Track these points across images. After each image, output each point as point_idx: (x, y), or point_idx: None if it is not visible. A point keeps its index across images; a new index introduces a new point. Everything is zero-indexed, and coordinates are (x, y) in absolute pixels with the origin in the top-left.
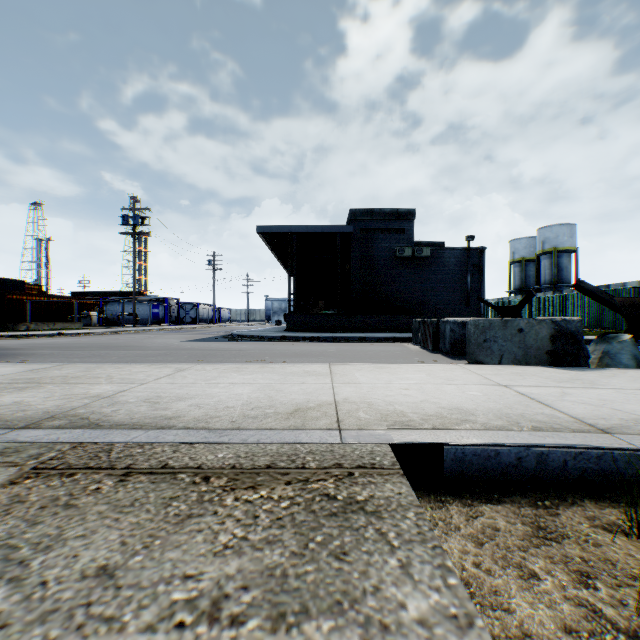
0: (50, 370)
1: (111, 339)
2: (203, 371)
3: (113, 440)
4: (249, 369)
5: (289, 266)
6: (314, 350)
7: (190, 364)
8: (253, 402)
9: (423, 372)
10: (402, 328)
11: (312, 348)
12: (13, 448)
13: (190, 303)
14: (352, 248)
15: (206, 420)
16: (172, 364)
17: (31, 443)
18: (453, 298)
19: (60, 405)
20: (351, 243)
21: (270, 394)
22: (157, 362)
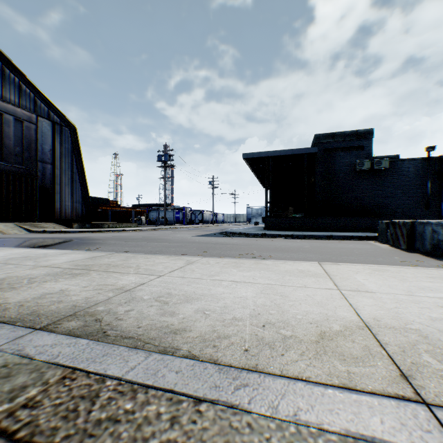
0: (102, 258)
1: (150, 234)
2: (207, 265)
3: (106, 370)
4: (246, 265)
5: (266, 181)
6: (291, 246)
7: (197, 257)
8: (261, 313)
9: (439, 280)
10: (361, 228)
11: (289, 244)
12: (9, 366)
13: (198, 210)
14: (316, 165)
15: (213, 342)
16: (184, 256)
17: (30, 359)
18: (411, 202)
19: (88, 297)
20: (315, 161)
21: (276, 301)
22: (175, 252)
